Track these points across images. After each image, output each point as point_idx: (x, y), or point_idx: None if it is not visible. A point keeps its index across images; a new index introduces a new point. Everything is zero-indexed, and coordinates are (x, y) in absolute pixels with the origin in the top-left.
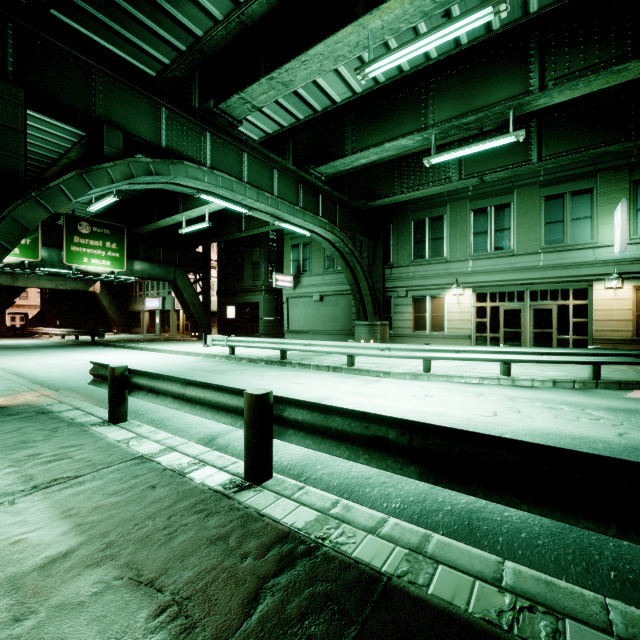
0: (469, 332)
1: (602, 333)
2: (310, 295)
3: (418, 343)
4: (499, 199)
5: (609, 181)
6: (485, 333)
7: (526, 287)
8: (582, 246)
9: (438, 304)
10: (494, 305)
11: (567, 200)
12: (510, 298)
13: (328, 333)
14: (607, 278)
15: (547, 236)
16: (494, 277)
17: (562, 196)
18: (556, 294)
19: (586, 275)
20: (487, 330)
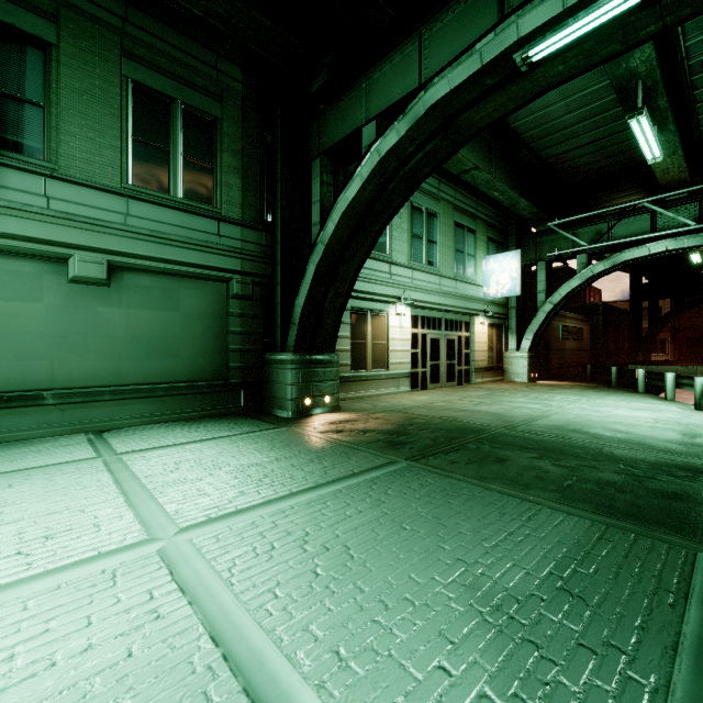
0: (410, 367)
1: (478, 363)
2: (52, 252)
3: (357, 391)
4: (431, 203)
5: (481, 230)
6: (418, 368)
7: (443, 314)
8: (473, 282)
9: (379, 326)
10: (424, 332)
11: (465, 233)
12: (434, 325)
13: (145, 393)
14: (481, 314)
15: (457, 263)
16: (430, 297)
17: (463, 228)
18: (457, 325)
19: (474, 309)
20: (419, 364)
